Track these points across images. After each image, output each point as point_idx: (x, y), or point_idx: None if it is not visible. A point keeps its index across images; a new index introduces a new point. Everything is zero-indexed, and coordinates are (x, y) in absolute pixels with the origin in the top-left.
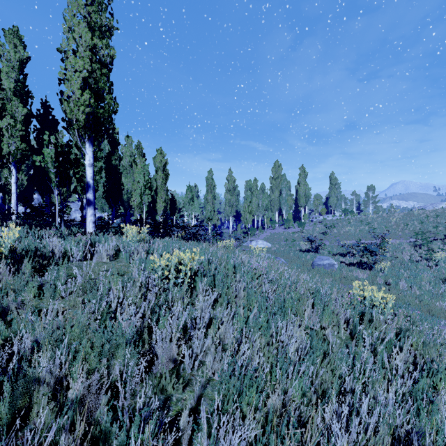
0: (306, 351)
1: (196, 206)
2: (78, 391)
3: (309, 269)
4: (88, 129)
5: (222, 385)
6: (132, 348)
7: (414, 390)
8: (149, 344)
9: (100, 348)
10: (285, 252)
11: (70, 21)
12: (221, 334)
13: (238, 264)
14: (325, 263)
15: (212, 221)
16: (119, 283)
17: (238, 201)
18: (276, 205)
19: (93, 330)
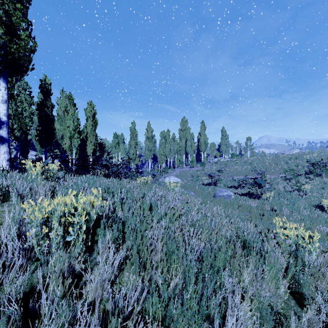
0: None
1: (122, 150)
2: None
3: (213, 199)
4: None
5: None
6: None
7: None
8: None
9: None
10: (191, 186)
11: None
12: None
13: (155, 203)
14: (225, 194)
15: (135, 161)
16: None
17: (155, 147)
18: (183, 150)
19: None
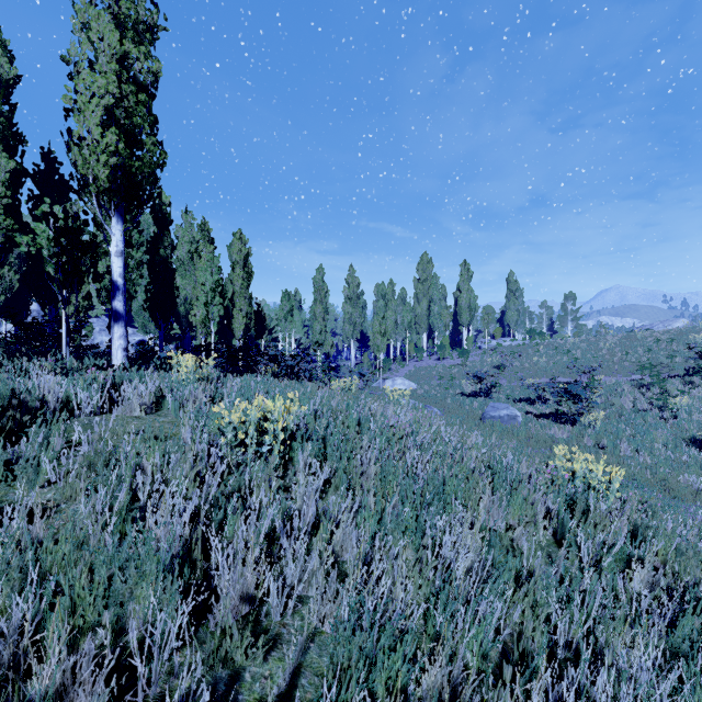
0: (486, 572)
1: (297, 324)
2: (50, 681)
3: (478, 424)
4: (114, 193)
5: (338, 647)
6: (167, 582)
7: (675, 641)
8: (206, 567)
9: (105, 584)
10: (438, 397)
11: (84, 11)
12: (336, 545)
13: (365, 418)
14: (503, 415)
15: (323, 347)
16: (155, 455)
17: (364, 317)
18: (424, 322)
19: (90, 552)
